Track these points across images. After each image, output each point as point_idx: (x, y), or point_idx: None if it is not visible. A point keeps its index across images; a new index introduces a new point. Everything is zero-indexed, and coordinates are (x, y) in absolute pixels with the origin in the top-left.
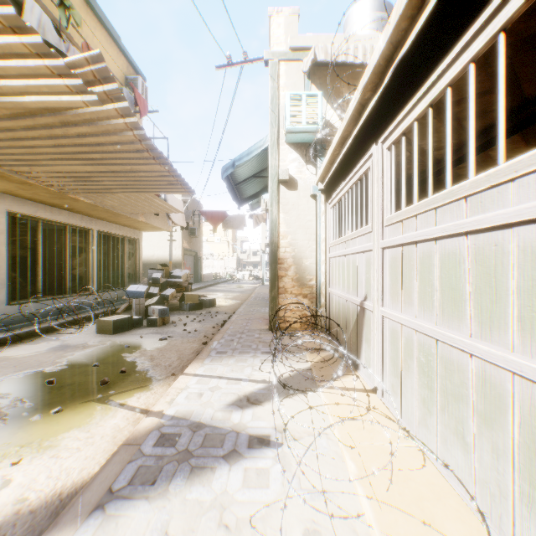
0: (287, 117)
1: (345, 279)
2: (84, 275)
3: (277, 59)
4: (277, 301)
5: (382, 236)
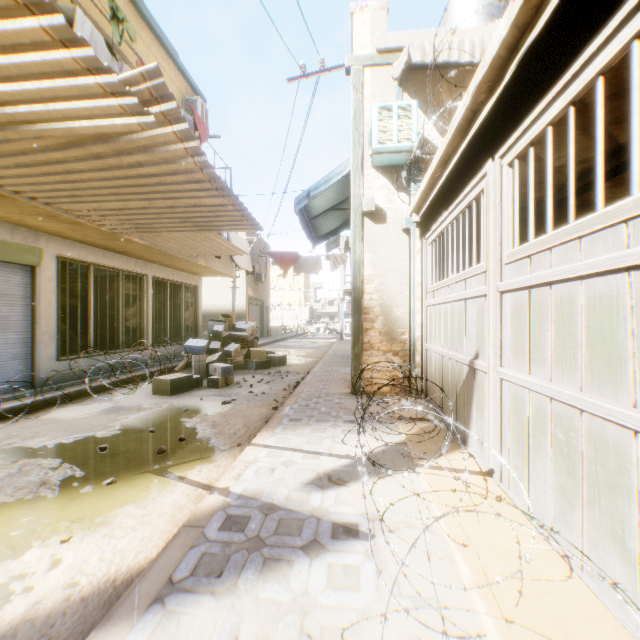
0: (374, 135)
1: (448, 332)
2: (138, 328)
3: (361, 65)
4: (361, 359)
5: (500, 277)
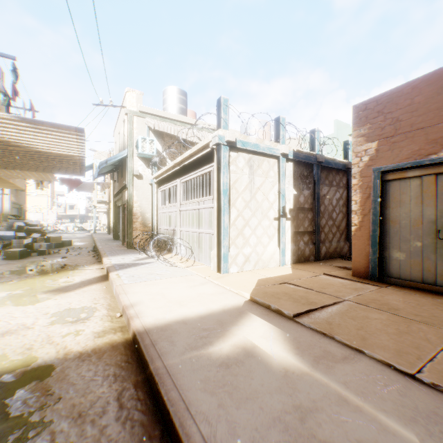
0: (140, 147)
1: (167, 221)
2: None
3: (132, 114)
4: (132, 234)
5: (180, 207)
